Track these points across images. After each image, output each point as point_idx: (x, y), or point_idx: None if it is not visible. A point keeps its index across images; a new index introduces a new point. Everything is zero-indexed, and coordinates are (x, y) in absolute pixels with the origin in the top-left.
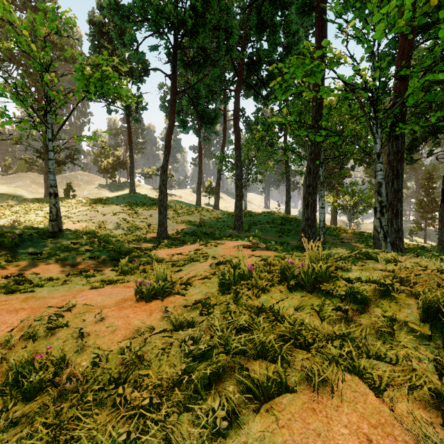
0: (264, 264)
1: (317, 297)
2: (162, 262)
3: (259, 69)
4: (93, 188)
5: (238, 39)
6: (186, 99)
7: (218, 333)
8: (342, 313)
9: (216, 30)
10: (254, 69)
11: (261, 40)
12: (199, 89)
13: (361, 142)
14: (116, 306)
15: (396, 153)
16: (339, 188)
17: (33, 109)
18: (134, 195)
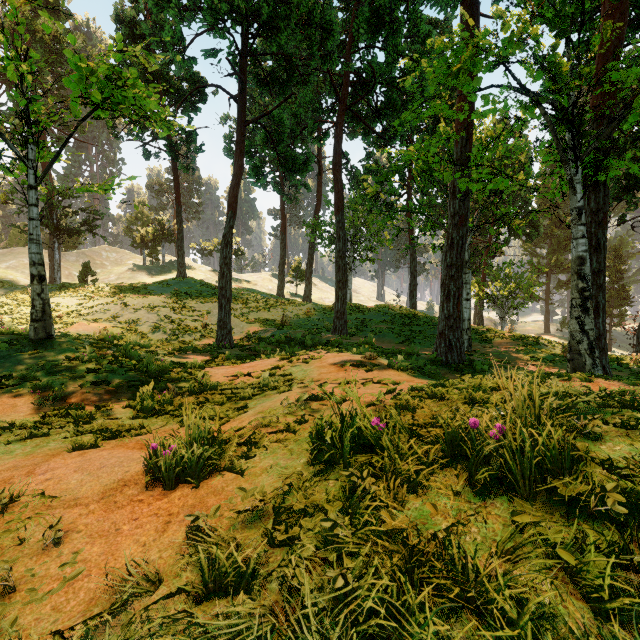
0: (396, 406)
1: (548, 515)
2: (216, 391)
3: (372, 91)
4: (124, 270)
5: (340, 47)
6: (261, 135)
7: (309, 638)
8: (635, 576)
9: (307, 25)
10: (363, 91)
11: (374, 47)
12: (281, 118)
13: (518, 204)
14: (102, 500)
15: (595, 212)
16: (487, 271)
17: (1, 135)
18: (184, 281)
